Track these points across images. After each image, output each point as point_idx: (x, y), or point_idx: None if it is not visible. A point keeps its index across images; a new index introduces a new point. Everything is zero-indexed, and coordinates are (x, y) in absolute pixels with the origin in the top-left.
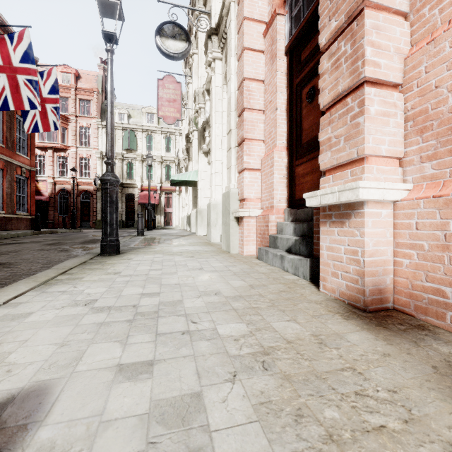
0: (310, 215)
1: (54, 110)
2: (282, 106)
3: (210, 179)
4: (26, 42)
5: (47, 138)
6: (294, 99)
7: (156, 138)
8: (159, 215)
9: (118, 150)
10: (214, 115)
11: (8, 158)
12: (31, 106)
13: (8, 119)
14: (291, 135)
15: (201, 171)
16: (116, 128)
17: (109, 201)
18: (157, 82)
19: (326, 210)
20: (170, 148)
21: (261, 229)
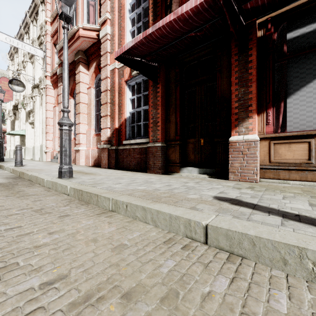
0: None
1: None
2: (57, 127)
3: (34, 138)
4: None
5: None
6: None
7: None
8: None
9: None
10: (36, 115)
11: None
12: None
13: None
14: None
15: (28, 131)
16: None
17: (1, 147)
18: None
19: (59, 151)
20: None
21: (52, 155)
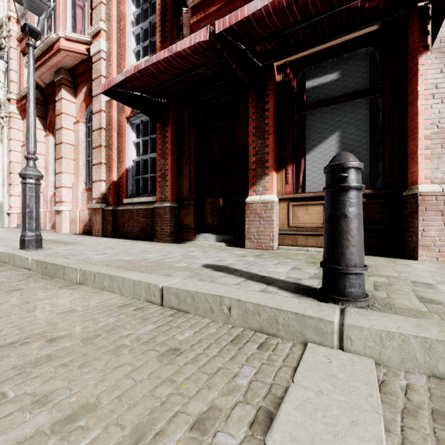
0: None
1: None
2: None
3: None
4: None
5: None
6: None
7: None
8: None
9: None
10: None
11: None
12: None
13: None
14: None
15: None
16: None
17: None
18: None
19: None
20: None
21: (19, 218)
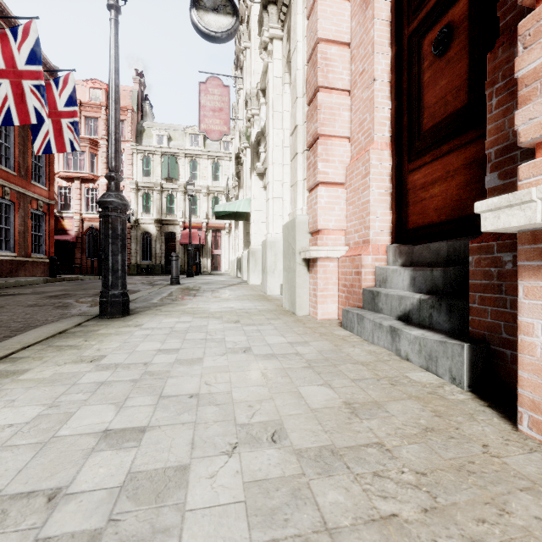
0: (444, 254)
1: (72, 126)
2: (384, 75)
3: (266, 207)
4: (33, 37)
5: (74, 166)
6: (405, 61)
7: (201, 165)
8: (205, 258)
9: (156, 180)
10: (271, 117)
11: (21, 189)
12: (40, 119)
13: (21, 141)
14: (398, 123)
15: (255, 199)
16: (153, 154)
17: (112, 235)
18: (199, 87)
19: None
20: (218, 176)
21: (347, 279)
